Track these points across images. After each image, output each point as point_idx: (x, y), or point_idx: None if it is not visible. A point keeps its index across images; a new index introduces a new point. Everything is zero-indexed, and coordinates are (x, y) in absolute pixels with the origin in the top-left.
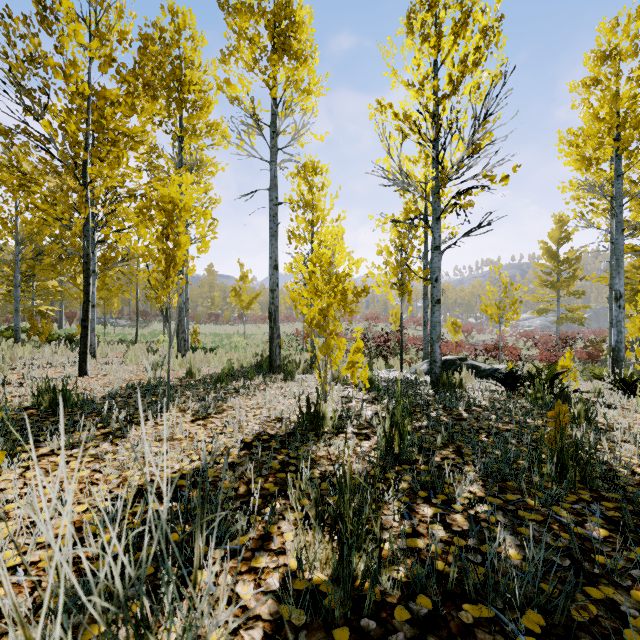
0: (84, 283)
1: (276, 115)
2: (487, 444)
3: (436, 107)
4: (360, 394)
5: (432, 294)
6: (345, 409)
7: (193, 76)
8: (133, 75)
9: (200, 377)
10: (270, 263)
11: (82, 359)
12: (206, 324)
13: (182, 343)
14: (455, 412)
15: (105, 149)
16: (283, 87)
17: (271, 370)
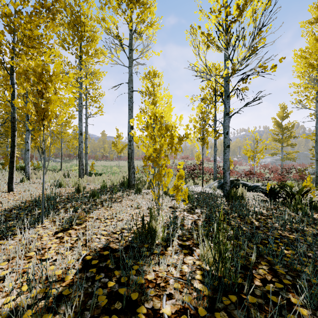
0: (11, 135)
1: (132, 40)
2: (290, 258)
3: (228, 26)
4: (181, 204)
5: (224, 142)
6: (172, 219)
7: (86, 21)
8: (39, 4)
9: (84, 192)
10: (128, 125)
11: (9, 181)
12: (101, 161)
13: (81, 171)
14: (248, 220)
15: (17, 47)
16: (136, 24)
17: (129, 187)
